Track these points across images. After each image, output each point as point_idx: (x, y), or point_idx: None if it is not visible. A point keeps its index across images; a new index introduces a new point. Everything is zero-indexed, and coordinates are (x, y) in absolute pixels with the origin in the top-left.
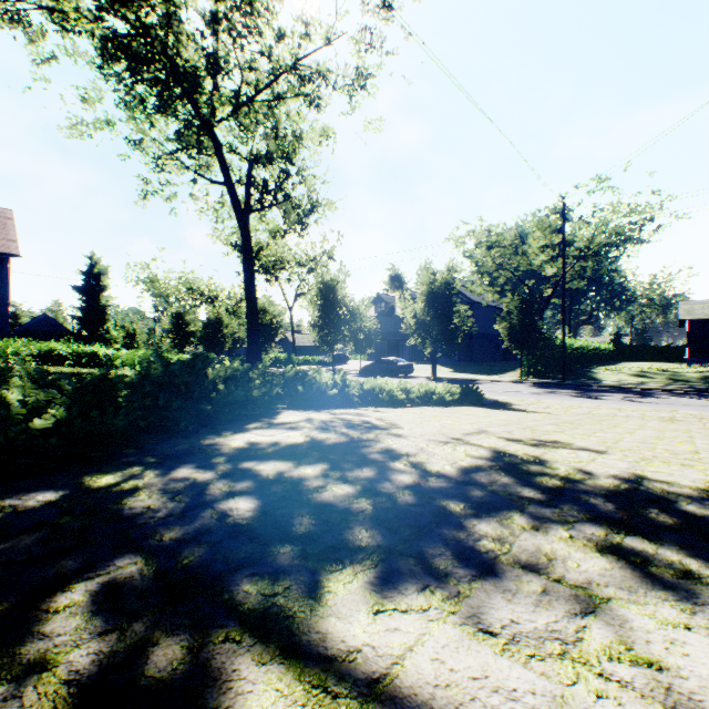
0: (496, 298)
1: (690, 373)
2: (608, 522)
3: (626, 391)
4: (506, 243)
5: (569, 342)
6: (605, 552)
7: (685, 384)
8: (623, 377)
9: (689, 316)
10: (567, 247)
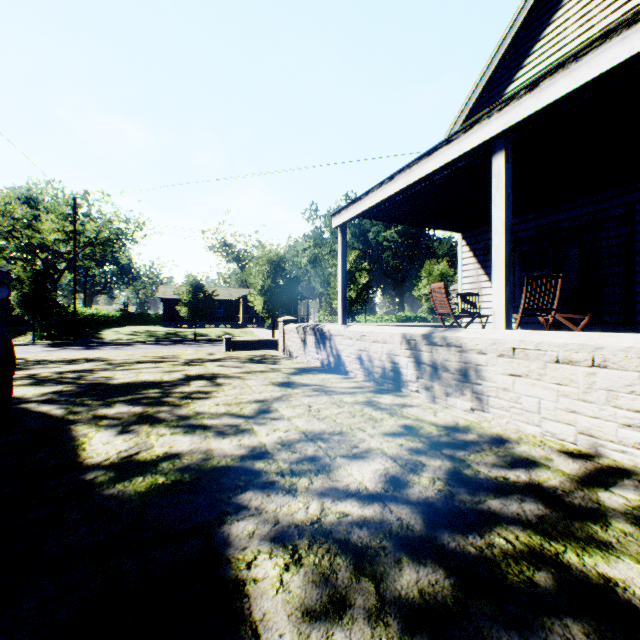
0: (6, 264)
1: (162, 332)
2: (67, 362)
3: (120, 344)
4: (19, 216)
5: (83, 310)
6: (64, 364)
7: (157, 338)
8: (122, 336)
9: (165, 295)
10: (80, 236)
